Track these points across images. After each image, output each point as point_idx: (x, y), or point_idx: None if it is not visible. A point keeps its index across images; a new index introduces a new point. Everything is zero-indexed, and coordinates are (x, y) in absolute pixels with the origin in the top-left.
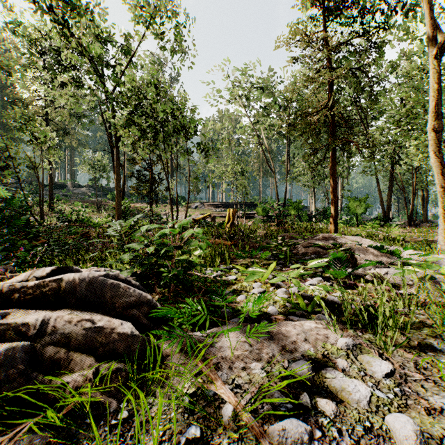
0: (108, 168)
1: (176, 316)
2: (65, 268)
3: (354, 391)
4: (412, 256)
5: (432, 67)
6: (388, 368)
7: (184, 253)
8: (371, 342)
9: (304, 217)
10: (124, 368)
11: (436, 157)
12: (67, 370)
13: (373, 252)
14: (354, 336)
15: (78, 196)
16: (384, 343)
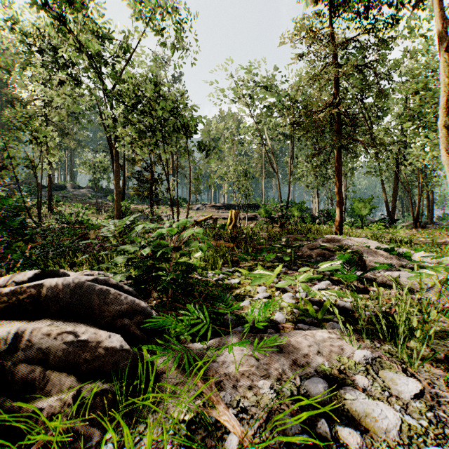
0: (108, 169)
1: (172, 326)
2: (49, 272)
3: (381, 418)
4: (424, 258)
5: (444, 60)
6: (416, 388)
7: (183, 255)
8: (392, 354)
9: (307, 219)
10: (110, 389)
11: (448, 155)
12: (43, 392)
13: (382, 254)
14: (372, 347)
15: (77, 197)
16: (409, 357)
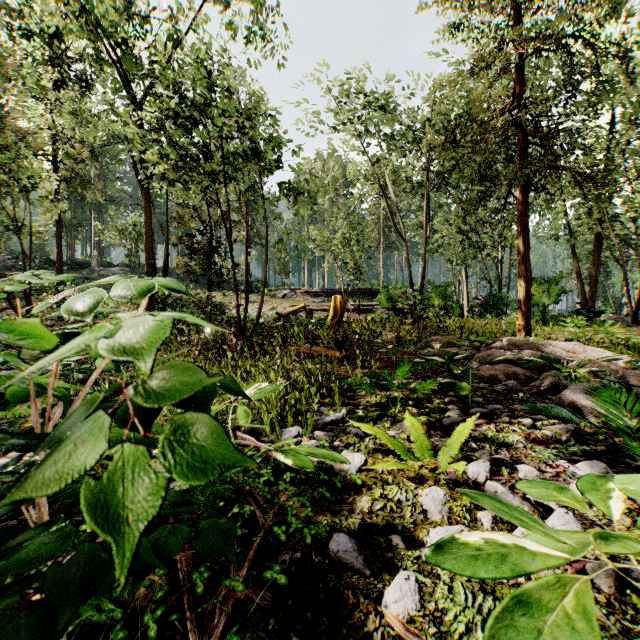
0: None
1: None
2: None
3: None
4: None
5: None
6: None
7: None
8: None
9: (454, 311)
10: None
11: None
12: None
13: None
14: None
15: None
16: None
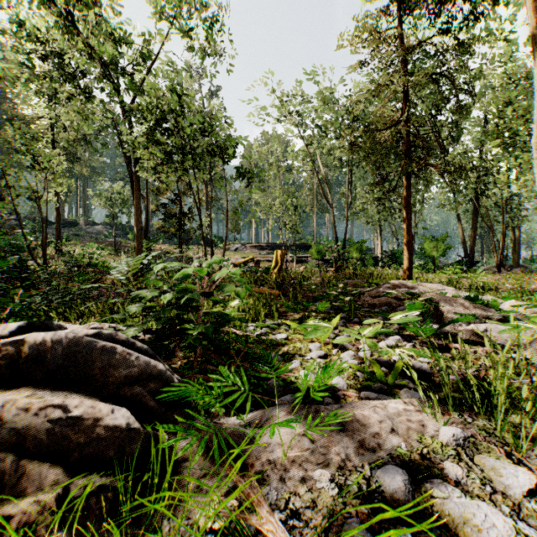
0: (128, 202)
1: (199, 396)
2: (39, 324)
3: (487, 526)
4: (515, 308)
5: None
6: (530, 481)
7: (216, 303)
8: (488, 433)
9: (368, 261)
10: (111, 485)
11: None
12: (15, 491)
13: (464, 303)
14: (463, 423)
15: (92, 236)
16: (514, 437)
